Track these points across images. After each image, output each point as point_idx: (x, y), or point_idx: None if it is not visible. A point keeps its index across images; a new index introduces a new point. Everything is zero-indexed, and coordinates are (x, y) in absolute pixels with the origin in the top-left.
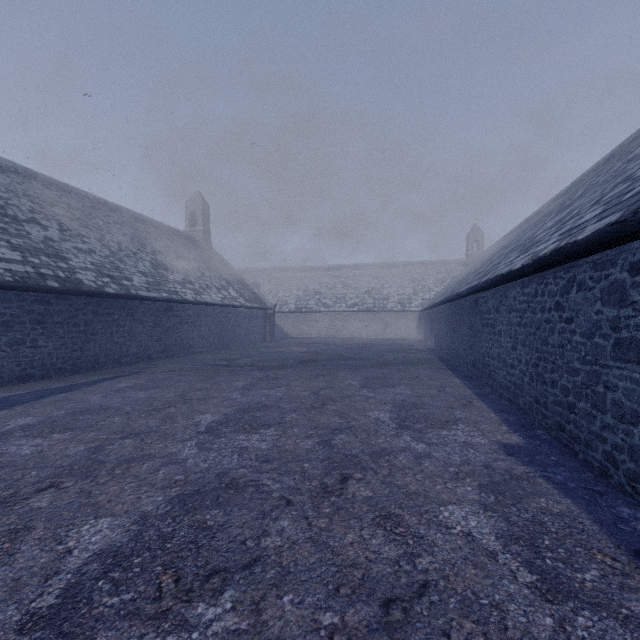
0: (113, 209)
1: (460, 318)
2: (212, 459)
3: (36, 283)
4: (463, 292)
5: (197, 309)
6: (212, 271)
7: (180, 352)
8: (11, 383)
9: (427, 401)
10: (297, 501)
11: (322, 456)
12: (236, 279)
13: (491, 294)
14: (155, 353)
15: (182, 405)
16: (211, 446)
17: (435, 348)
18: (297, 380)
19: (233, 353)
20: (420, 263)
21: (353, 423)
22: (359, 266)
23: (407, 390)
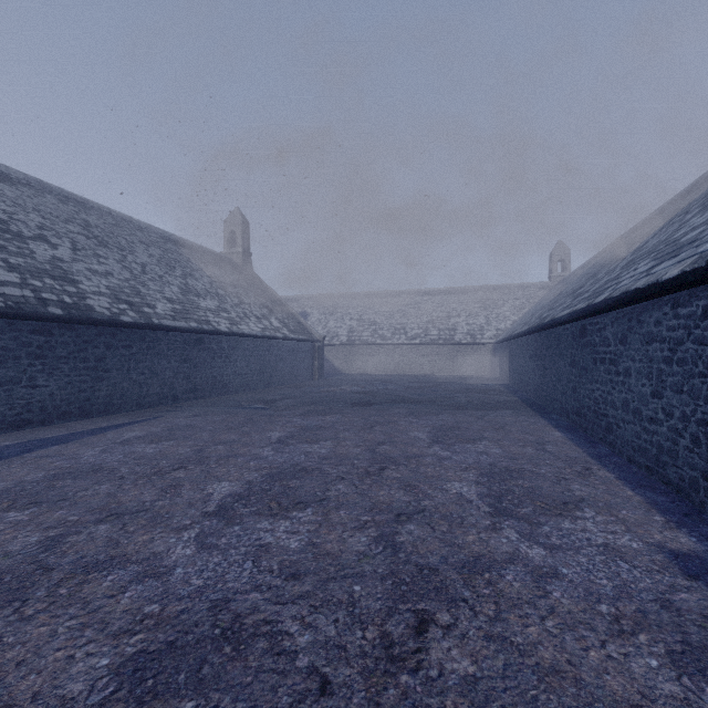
0: (140, 228)
1: (555, 352)
2: (212, 569)
3: (34, 310)
4: (562, 318)
5: (232, 341)
6: (252, 298)
7: (212, 392)
8: (2, 430)
9: (525, 466)
10: (339, 682)
11: (382, 568)
12: (280, 307)
13: (611, 319)
14: (182, 393)
15: (195, 466)
16: (217, 541)
17: (516, 388)
18: (348, 430)
19: (274, 393)
20: (493, 287)
21: (426, 503)
22: (421, 292)
23: (493, 448)
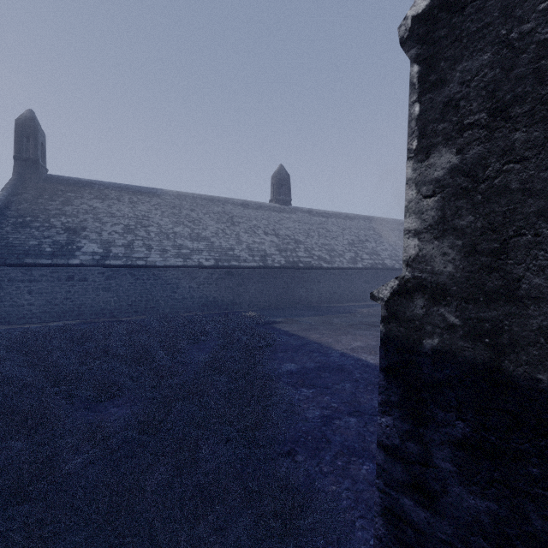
0: (387, 222)
1: None
2: None
3: (375, 267)
4: None
5: None
6: None
7: None
8: (369, 301)
9: None
10: None
11: None
12: None
13: None
14: None
15: None
16: None
17: None
18: None
19: None
20: None
21: None
22: None
23: None
